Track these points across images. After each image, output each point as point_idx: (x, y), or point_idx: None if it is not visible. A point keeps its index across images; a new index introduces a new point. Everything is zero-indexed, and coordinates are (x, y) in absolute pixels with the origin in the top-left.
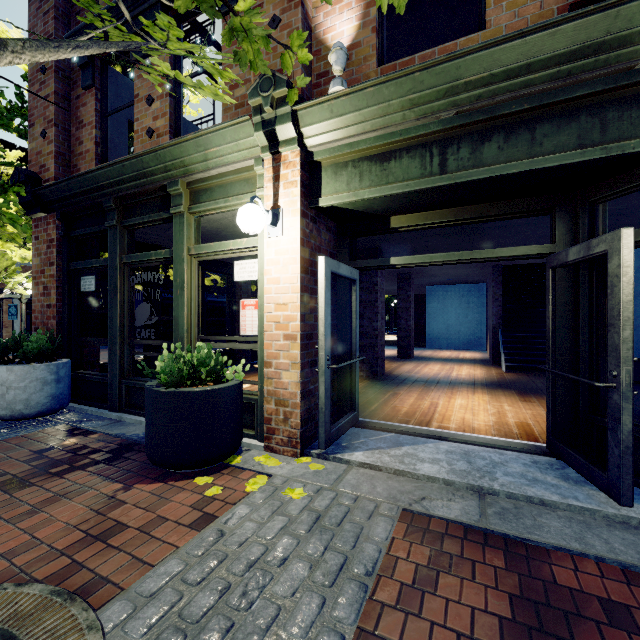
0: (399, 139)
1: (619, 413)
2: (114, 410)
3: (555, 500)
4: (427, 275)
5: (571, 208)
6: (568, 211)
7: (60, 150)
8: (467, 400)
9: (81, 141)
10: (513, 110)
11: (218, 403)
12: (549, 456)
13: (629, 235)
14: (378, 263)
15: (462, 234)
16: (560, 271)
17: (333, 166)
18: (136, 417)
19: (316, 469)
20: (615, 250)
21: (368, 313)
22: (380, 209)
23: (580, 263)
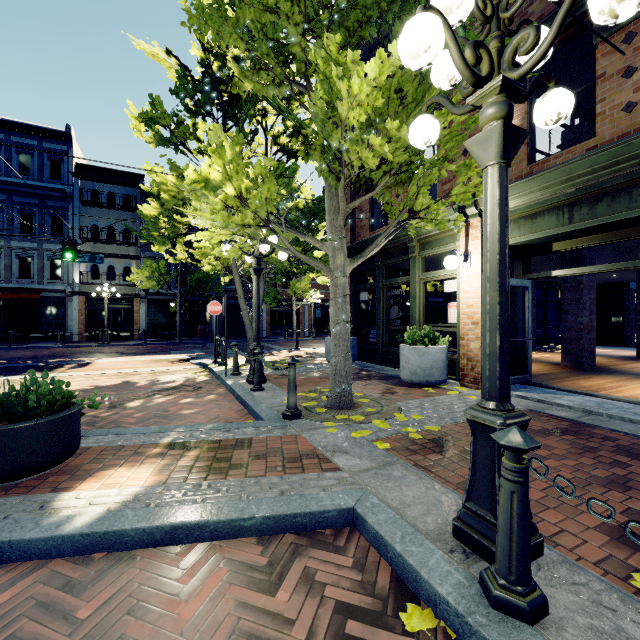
0: (541, 206)
1: None
2: (379, 364)
3: (639, 420)
4: None
5: None
6: None
7: (351, 227)
8: None
9: (361, 220)
10: (613, 184)
11: (434, 355)
12: None
13: None
14: (543, 275)
15: None
16: None
17: None
18: (390, 368)
19: None
20: None
21: (572, 309)
22: (539, 242)
23: None
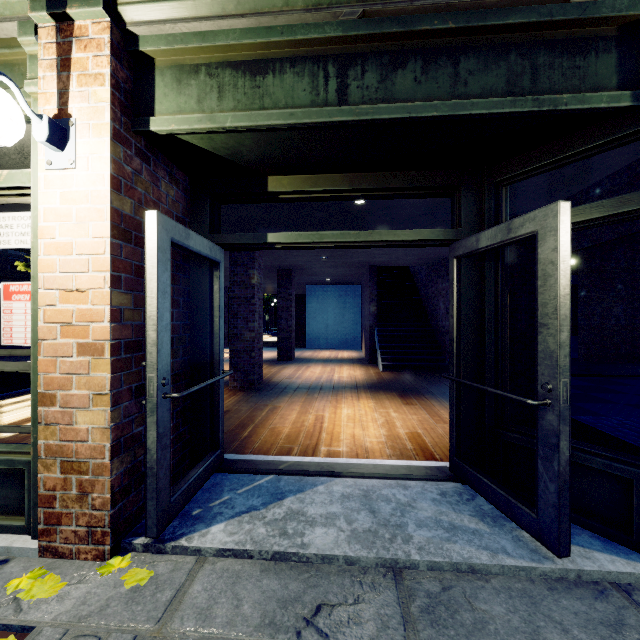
0: (280, 40)
1: (556, 438)
2: None
3: (486, 562)
4: (308, 273)
5: (477, 188)
6: (474, 191)
7: None
8: (354, 409)
9: None
10: (435, 26)
11: None
12: (454, 481)
13: (566, 211)
14: (251, 239)
15: (346, 226)
16: (466, 261)
17: (175, 68)
18: None
19: (135, 584)
20: (550, 229)
21: (243, 311)
22: (253, 158)
23: (486, 253)
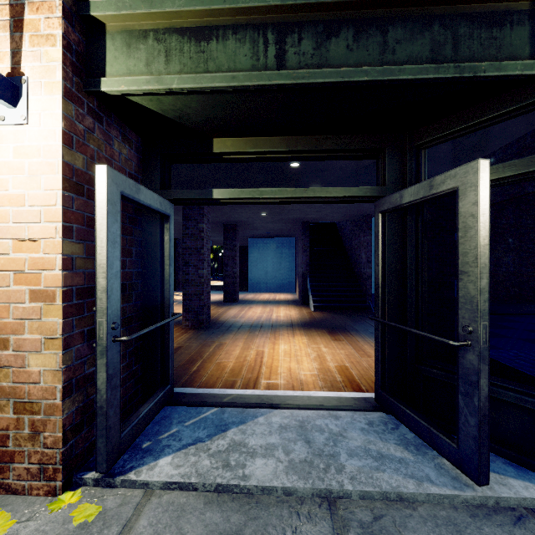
0: (223, 7)
1: (476, 376)
2: None
3: (413, 491)
4: (250, 228)
5: (399, 151)
6: (397, 153)
7: None
8: (289, 345)
9: None
10: None
11: None
12: (379, 411)
13: (486, 168)
14: (198, 195)
15: (283, 187)
16: (390, 216)
17: (124, 33)
18: None
19: (83, 521)
20: (470, 185)
21: (194, 260)
22: (199, 121)
23: (408, 208)
